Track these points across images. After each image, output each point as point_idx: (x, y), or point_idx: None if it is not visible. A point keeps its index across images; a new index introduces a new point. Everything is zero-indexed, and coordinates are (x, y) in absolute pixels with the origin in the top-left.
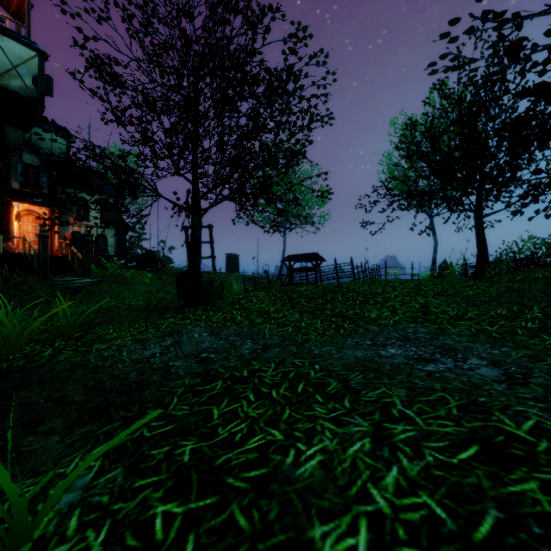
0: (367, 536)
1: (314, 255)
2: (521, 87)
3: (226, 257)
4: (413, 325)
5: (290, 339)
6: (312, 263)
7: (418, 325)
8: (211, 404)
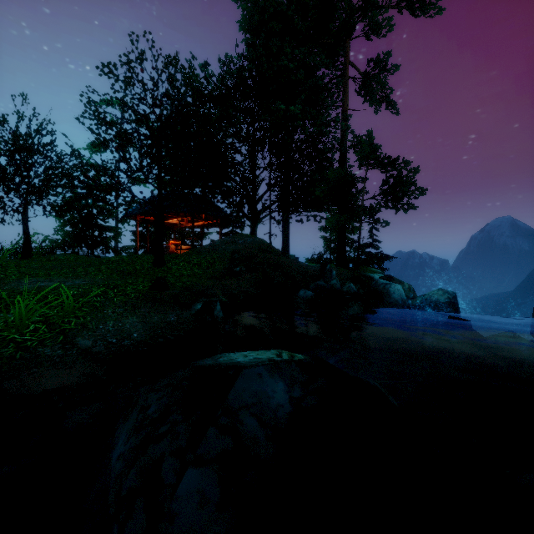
0: (99, 291)
1: None
2: (50, 144)
3: None
4: (31, 278)
5: None
6: None
7: (34, 278)
8: (3, 300)
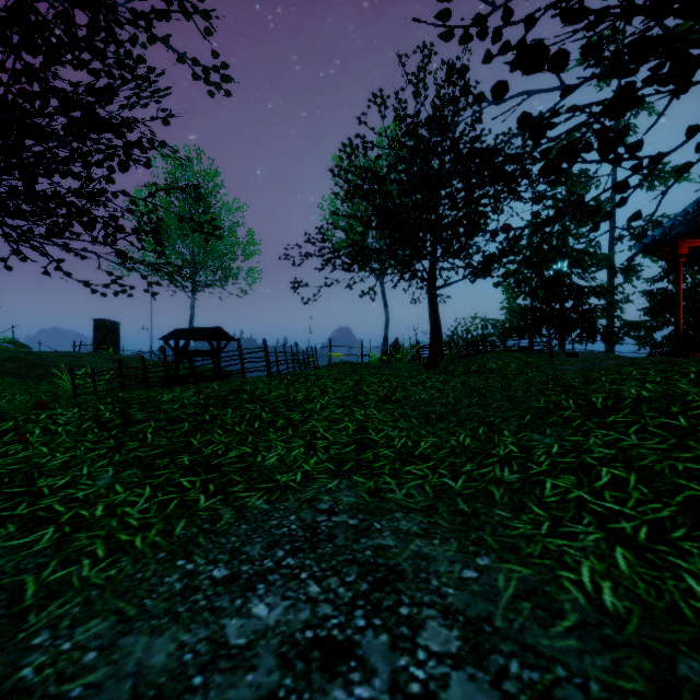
0: None
1: (216, 330)
2: None
3: (95, 325)
4: (335, 482)
5: (1, 596)
6: (210, 343)
7: (343, 482)
8: None
